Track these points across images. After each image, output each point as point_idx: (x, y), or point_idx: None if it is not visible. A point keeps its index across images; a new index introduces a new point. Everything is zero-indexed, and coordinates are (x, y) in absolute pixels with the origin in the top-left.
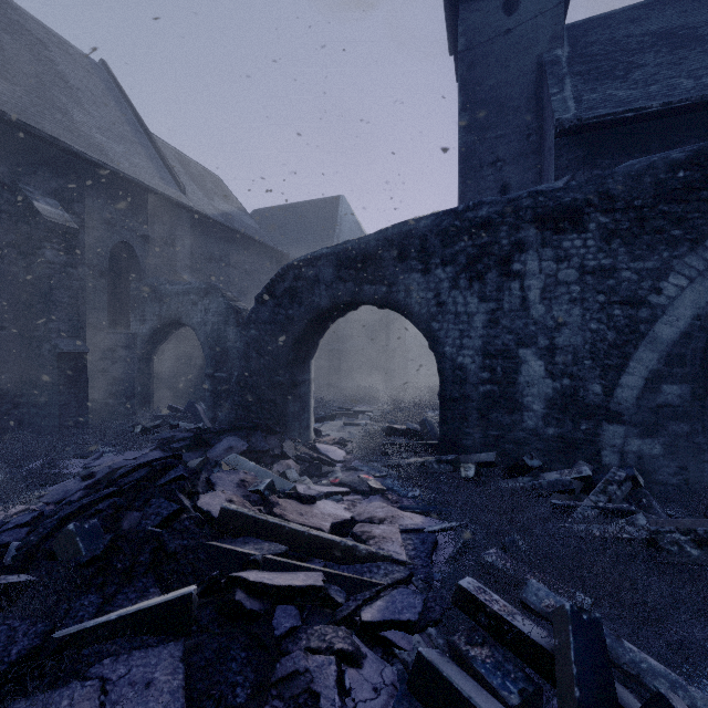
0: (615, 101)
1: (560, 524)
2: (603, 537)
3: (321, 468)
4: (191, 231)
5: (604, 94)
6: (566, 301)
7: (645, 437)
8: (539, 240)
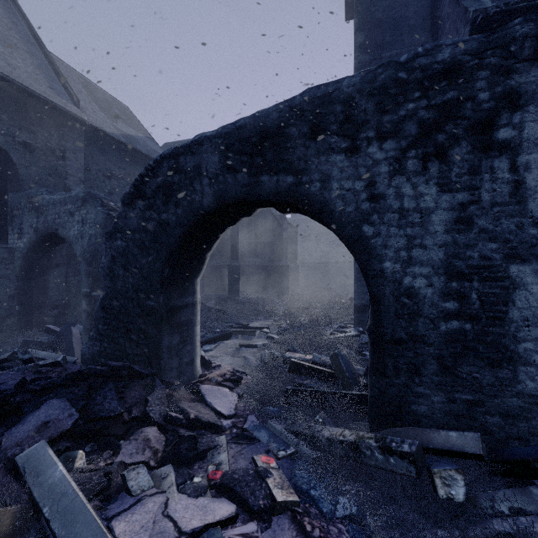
0: None
1: None
2: None
3: (196, 444)
4: (88, 147)
5: None
6: None
7: None
8: None
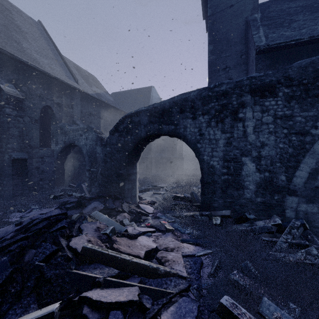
0: (285, 37)
1: (269, 252)
2: (295, 261)
3: (141, 217)
4: (81, 101)
5: (279, 34)
6: (267, 133)
7: (309, 203)
8: (252, 101)
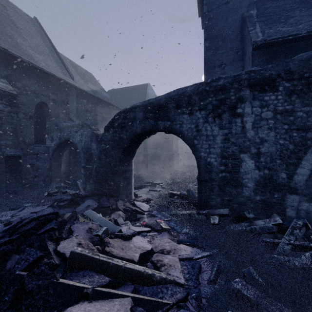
0: (281, 32)
1: (271, 255)
2: (301, 266)
3: (136, 216)
4: (77, 98)
5: (275, 30)
6: (266, 128)
7: (310, 202)
8: (251, 96)
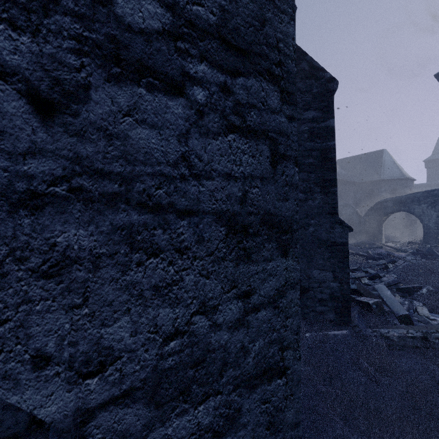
0: None
1: None
2: None
3: None
4: None
5: None
6: None
7: None
8: None
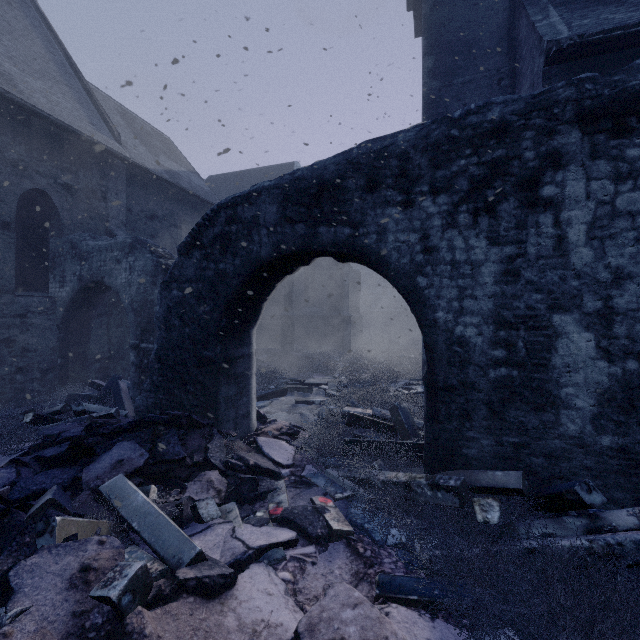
0: (614, 23)
1: None
2: None
3: (257, 486)
4: (129, 186)
5: (598, 18)
6: (631, 241)
7: None
8: (586, 149)
